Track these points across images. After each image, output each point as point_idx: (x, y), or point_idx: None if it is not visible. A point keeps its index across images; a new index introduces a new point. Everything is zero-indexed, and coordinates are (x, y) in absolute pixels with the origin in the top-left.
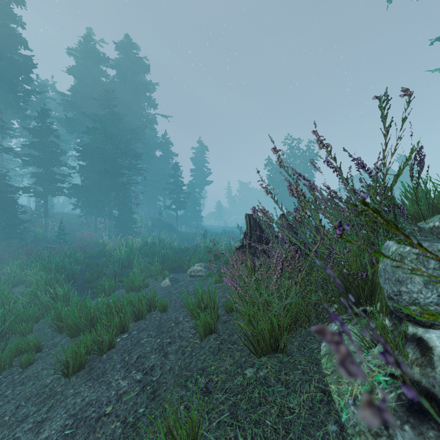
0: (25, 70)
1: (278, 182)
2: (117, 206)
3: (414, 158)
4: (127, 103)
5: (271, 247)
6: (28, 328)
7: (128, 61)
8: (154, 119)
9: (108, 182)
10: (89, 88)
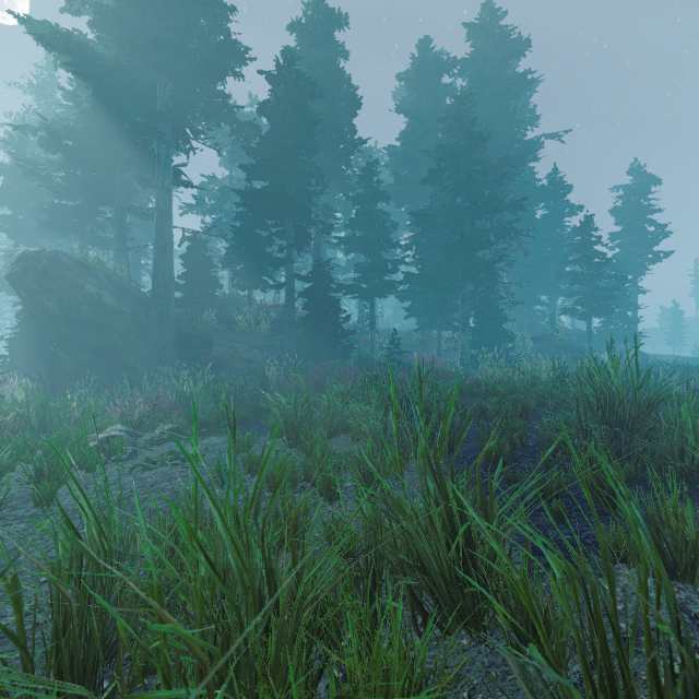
0: (348, 116)
1: None
2: (474, 309)
3: None
4: (488, 123)
5: None
6: None
7: (489, 48)
8: (537, 140)
9: (460, 265)
10: (425, 124)
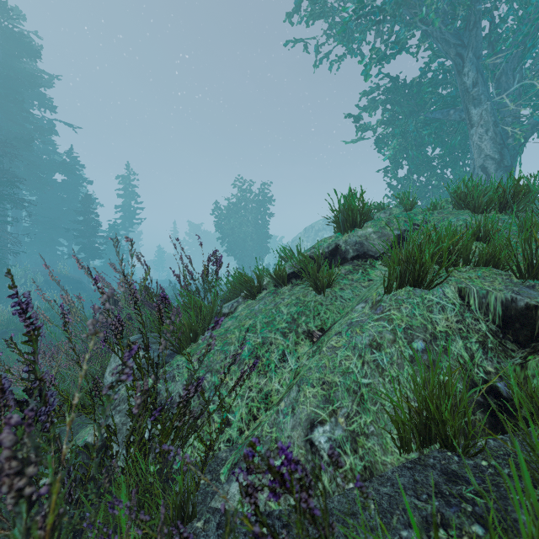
0: None
1: (227, 229)
2: None
3: (209, 260)
4: None
5: (43, 347)
6: None
7: (0, 34)
8: (49, 128)
9: None
10: None
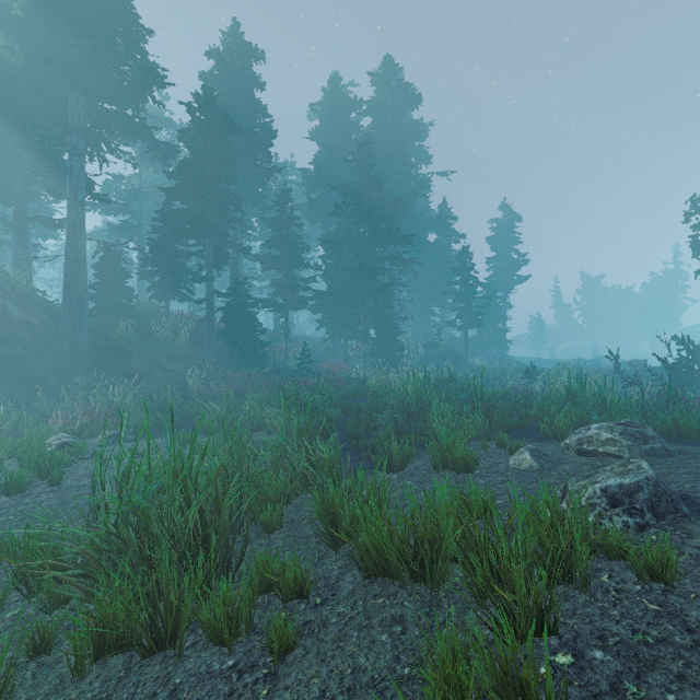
0: (264, 144)
1: None
2: (374, 323)
3: None
4: (387, 161)
5: None
6: (276, 516)
7: (389, 96)
8: (427, 179)
9: (362, 285)
10: (335, 153)
